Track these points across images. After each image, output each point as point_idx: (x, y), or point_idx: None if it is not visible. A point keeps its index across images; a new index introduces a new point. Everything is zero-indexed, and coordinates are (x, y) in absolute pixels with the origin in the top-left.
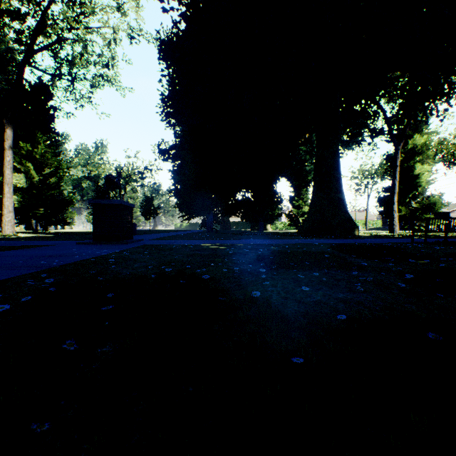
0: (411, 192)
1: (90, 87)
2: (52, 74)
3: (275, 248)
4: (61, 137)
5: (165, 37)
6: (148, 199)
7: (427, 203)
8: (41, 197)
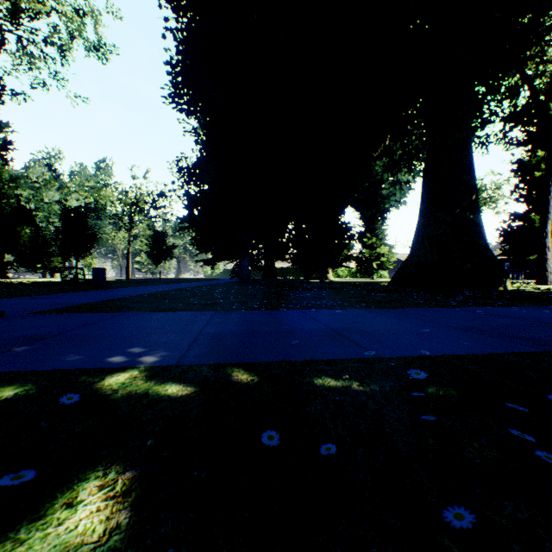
0: None
1: (45, 42)
2: None
3: None
4: (3, 129)
5: None
6: (157, 234)
7: None
8: None
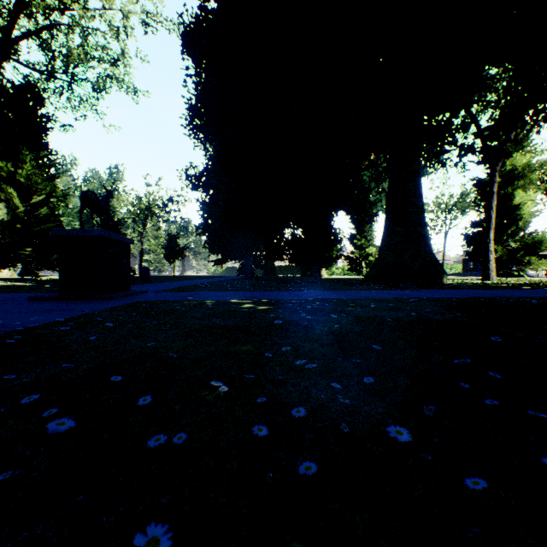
0: (509, 227)
1: (93, 89)
2: (40, 71)
3: (353, 309)
4: (56, 156)
5: (190, 22)
6: (172, 237)
7: (531, 241)
8: (28, 233)
